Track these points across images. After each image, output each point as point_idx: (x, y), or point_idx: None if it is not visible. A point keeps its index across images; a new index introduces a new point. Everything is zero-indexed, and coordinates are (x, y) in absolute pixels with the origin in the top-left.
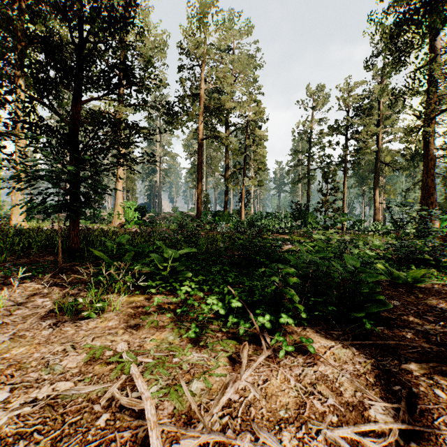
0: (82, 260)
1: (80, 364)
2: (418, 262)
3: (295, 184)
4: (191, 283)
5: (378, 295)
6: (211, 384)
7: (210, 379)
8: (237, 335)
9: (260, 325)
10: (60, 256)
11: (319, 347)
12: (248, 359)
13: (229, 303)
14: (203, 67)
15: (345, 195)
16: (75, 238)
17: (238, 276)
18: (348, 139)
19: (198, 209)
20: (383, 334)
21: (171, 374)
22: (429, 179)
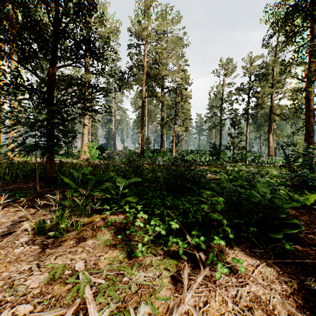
0: (55, 186)
1: (42, 283)
2: (307, 187)
3: (211, 130)
4: (137, 206)
5: (291, 218)
6: (157, 306)
7: (156, 301)
8: (177, 254)
9: (195, 244)
10: (37, 184)
11: (247, 265)
12: (187, 278)
13: (168, 223)
14: (145, 46)
15: (247, 138)
16: (50, 169)
17: (174, 199)
18: (249, 97)
19: (141, 148)
20: (298, 253)
21: (121, 295)
22: (310, 125)
